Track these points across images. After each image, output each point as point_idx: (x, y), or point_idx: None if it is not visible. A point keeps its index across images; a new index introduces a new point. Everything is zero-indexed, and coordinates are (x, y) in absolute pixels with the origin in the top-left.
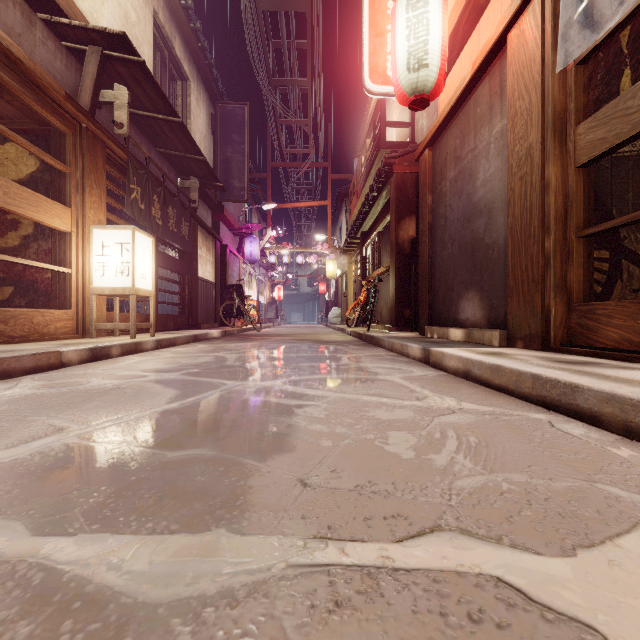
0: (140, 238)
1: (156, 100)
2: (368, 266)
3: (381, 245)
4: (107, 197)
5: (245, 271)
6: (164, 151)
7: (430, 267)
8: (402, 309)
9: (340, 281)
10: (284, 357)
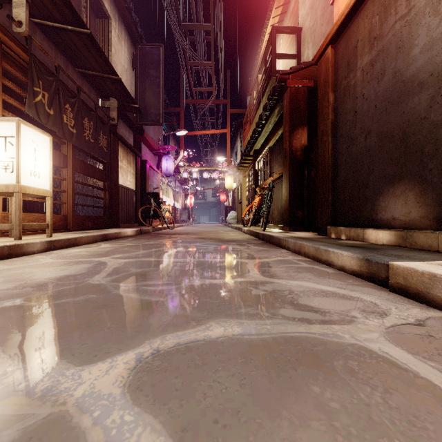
0: (30, 133)
1: (61, 6)
2: (260, 177)
3: (272, 158)
4: (8, 97)
5: (163, 183)
6: (83, 71)
7: (332, 166)
8: (295, 210)
9: (236, 191)
10: (177, 265)
